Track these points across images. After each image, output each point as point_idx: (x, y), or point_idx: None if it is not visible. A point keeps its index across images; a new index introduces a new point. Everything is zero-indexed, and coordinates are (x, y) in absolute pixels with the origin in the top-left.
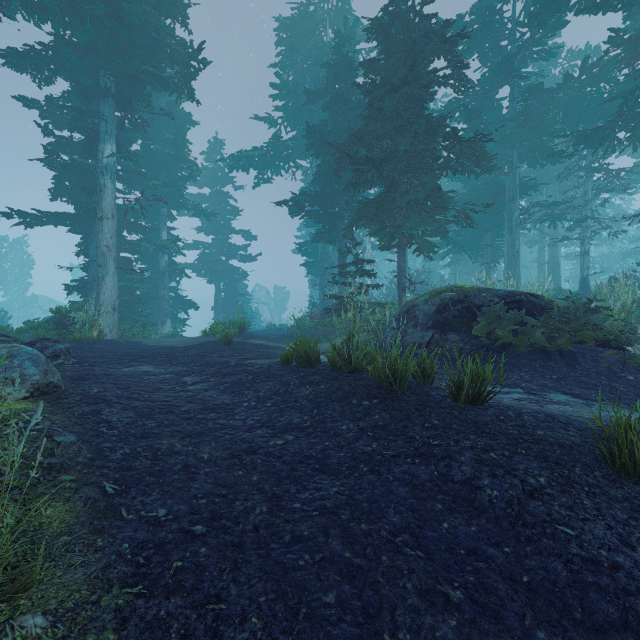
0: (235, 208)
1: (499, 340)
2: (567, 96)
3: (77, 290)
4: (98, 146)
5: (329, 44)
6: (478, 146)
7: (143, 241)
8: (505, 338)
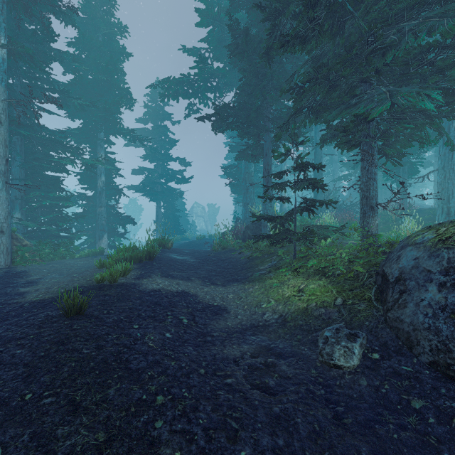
0: (173, 140)
1: None
2: None
3: None
4: None
5: None
6: None
7: (63, 158)
8: None
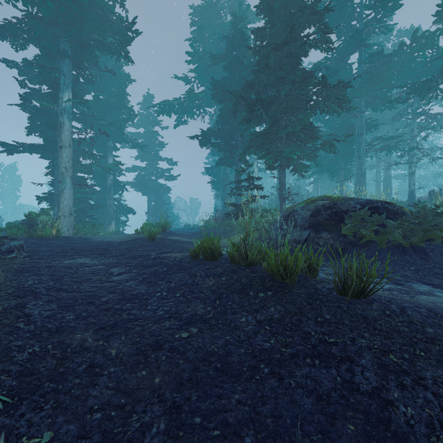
0: (162, 142)
1: (363, 238)
2: (401, 59)
3: (46, 200)
4: (59, 94)
5: (228, 24)
6: (341, 91)
7: (94, 164)
8: (369, 236)
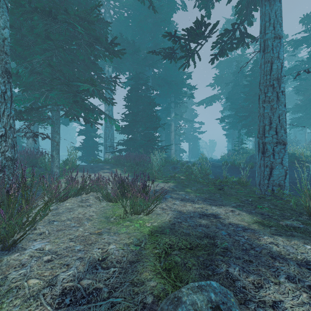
0: (195, 113)
1: None
2: None
3: None
4: (170, 114)
5: (235, 57)
6: None
7: (176, 134)
8: None
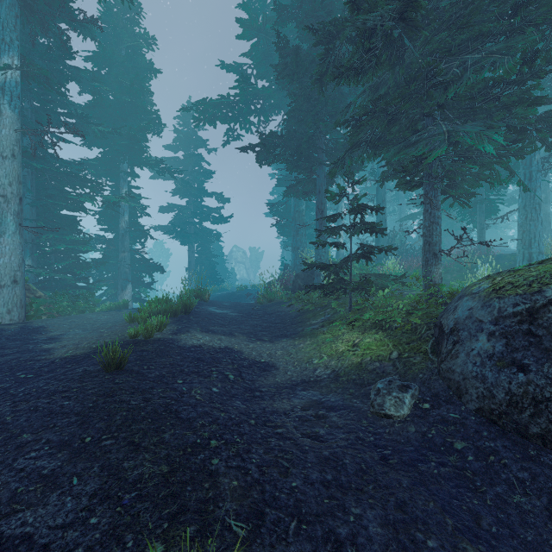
0: (208, 171)
1: None
2: None
3: None
4: None
5: None
6: None
7: (82, 195)
8: None
